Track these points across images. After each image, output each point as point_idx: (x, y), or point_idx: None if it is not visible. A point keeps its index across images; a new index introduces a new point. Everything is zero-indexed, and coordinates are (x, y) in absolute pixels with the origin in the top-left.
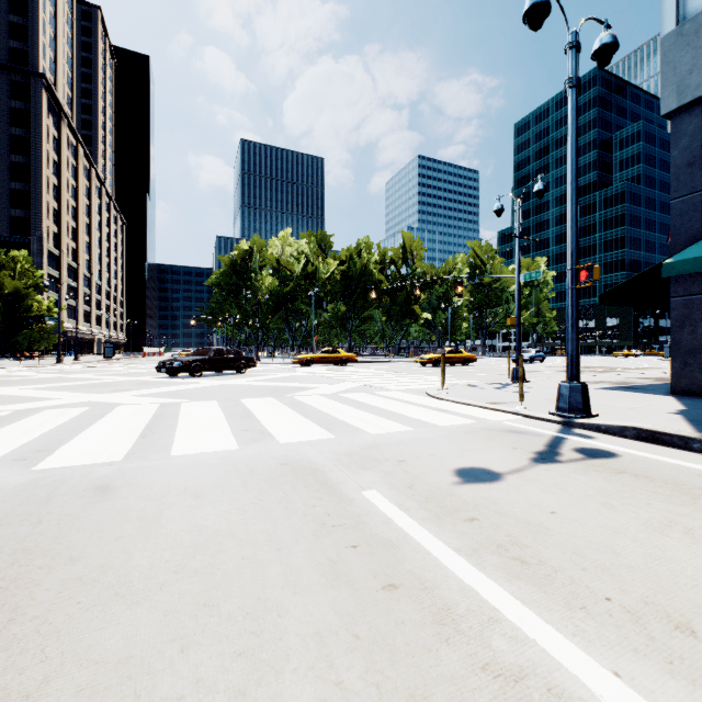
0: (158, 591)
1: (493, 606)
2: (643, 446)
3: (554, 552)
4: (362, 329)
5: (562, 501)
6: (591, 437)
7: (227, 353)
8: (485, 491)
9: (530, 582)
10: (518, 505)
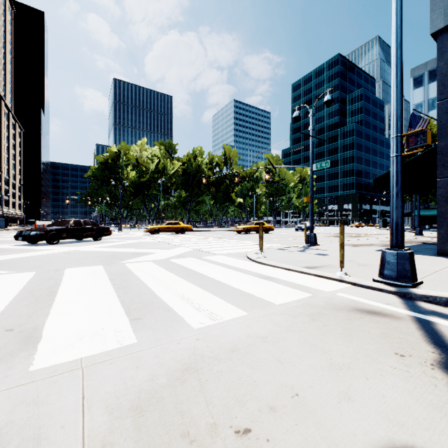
0: None
1: None
2: None
3: None
4: (197, 209)
5: None
6: None
7: (84, 224)
8: None
9: None
10: None
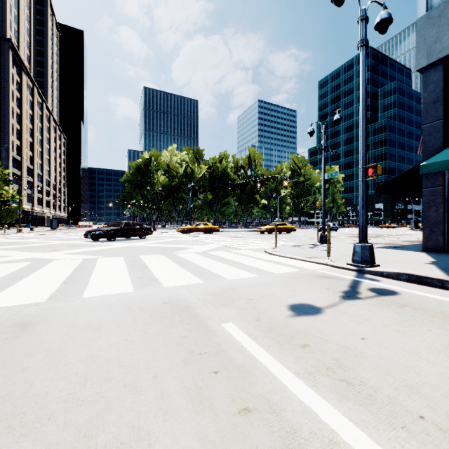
0: (46, 422)
1: (330, 427)
2: (413, 286)
3: (370, 373)
4: (222, 210)
5: (368, 329)
6: (378, 280)
7: (133, 225)
8: (312, 322)
9: (357, 403)
10: (337, 333)
